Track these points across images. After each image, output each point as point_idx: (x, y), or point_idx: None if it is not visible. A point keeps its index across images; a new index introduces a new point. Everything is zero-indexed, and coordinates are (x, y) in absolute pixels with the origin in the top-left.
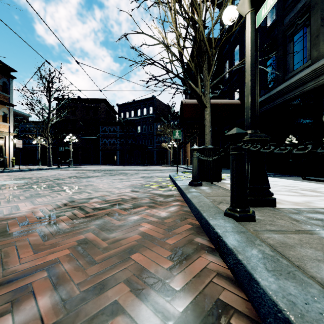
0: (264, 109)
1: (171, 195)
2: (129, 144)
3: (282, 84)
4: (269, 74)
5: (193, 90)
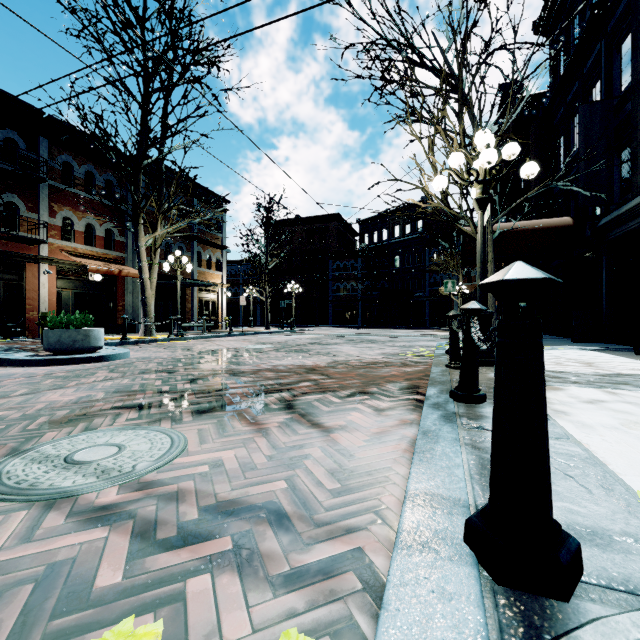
0: (613, 235)
1: (424, 362)
2: (378, 289)
3: (636, 198)
4: (624, 173)
5: (465, 233)
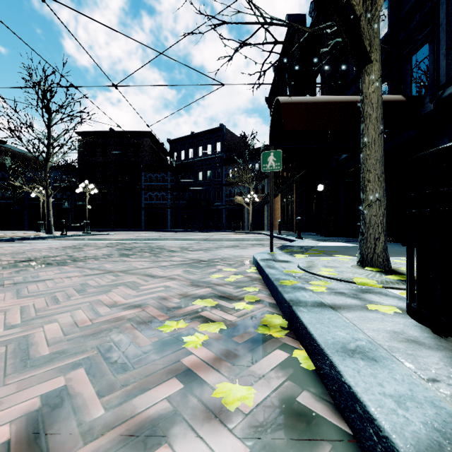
0: None
1: None
2: (185, 198)
3: None
4: None
5: None
